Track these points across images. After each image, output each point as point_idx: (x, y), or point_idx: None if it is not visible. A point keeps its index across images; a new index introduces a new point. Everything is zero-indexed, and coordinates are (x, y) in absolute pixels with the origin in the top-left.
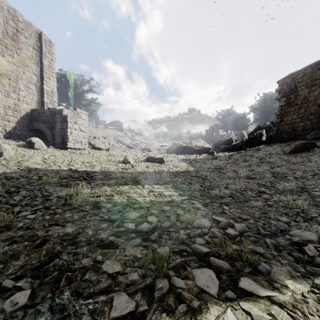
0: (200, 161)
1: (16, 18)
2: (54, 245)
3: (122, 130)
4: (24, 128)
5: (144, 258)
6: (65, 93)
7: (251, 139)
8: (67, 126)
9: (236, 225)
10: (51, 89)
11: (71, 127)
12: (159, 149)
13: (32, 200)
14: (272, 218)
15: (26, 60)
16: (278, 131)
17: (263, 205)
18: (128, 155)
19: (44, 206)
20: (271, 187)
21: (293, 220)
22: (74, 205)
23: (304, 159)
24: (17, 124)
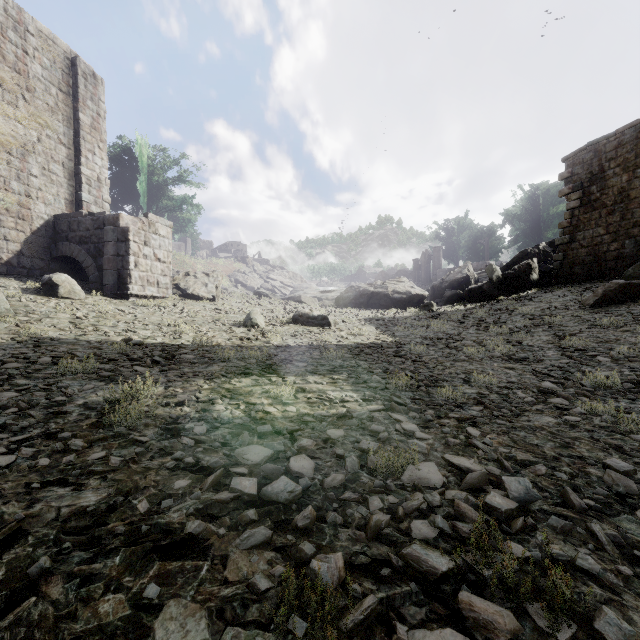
0: (405, 322)
1: (23, 25)
2: (37, 548)
3: (246, 260)
4: (40, 254)
5: (277, 589)
6: (129, 184)
7: (509, 277)
8: (128, 249)
9: (507, 481)
10: (97, 175)
11: (136, 253)
12: (320, 298)
13: (21, 416)
14: (589, 461)
15: (45, 114)
16: (564, 261)
17: (558, 425)
18: (255, 311)
19: (45, 430)
20: (565, 379)
21: (639, 464)
22: (117, 428)
23: (626, 318)
24: (25, 246)
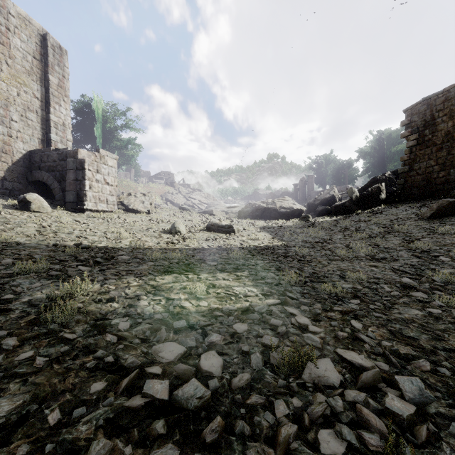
0: (290, 230)
1: (6, 9)
2: None
3: (173, 184)
4: (19, 179)
5: None
6: (89, 130)
7: (364, 196)
8: (84, 176)
9: (401, 381)
10: (62, 121)
11: (90, 178)
12: (227, 211)
13: None
14: None
15: (23, 75)
16: (405, 185)
17: (425, 317)
18: (178, 221)
19: None
20: (419, 276)
21: None
22: (51, 325)
23: None
24: (8, 173)
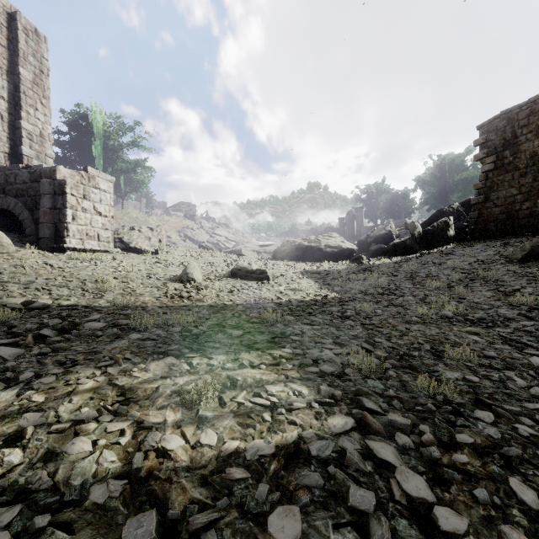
0: (341, 275)
1: None
2: None
3: (194, 217)
4: None
5: None
6: (86, 148)
7: (429, 233)
8: (65, 202)
9: None
10: (40, 130)
11: (74, 206)
12: (259, 251)
13: None
14: None
15: None
16: (479, 219)
17: None
18: (192, 265)
19: None
20: None
21: None
22: None
23: None
24: None
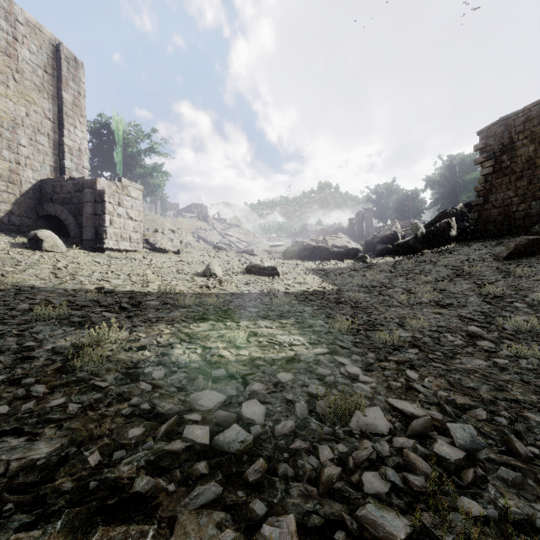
0: (343, 272)
1: (13, 16)
2: None
3: (207, 219)
4: (28, 213)
5: None
6: (107, 155)
7: (431, 233)
8: (104, 209)
9: (452, 428)
10: (78, 145)
11: (111, 212)
12: (270, 251)
13: None
14: (525, 404)
15: (32, 93)
16: (479, 220)
17: (489, 367)
18: (213, 262)
19: (10, 375)
20: (488, 324)
21: None
22: (80, 373)
23: (536, 269)
24: (15, 207)
